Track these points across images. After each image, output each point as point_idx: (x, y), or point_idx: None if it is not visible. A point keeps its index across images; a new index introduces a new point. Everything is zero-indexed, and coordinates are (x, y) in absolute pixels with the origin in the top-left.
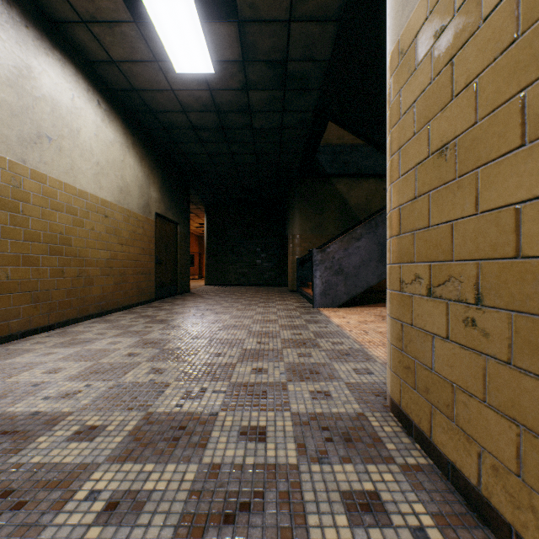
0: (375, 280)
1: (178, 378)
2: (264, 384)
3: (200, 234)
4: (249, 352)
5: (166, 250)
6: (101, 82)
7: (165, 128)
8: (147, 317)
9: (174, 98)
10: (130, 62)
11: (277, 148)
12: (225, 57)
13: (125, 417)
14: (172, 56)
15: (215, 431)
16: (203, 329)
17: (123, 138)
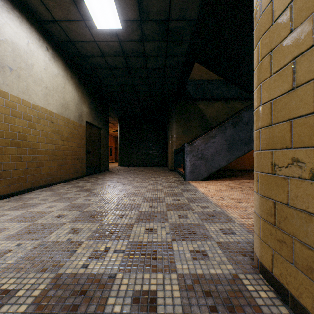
0: (224, 163)
1: (89, 237)
2: (154, 243)
3: (116, 136)
4: (144, 214)
5: (93, 144)
6: (48, 35)
7: (92, 67)
8: (78, 187)
9: (97, 47)
10: (66, 21)
11: (162, 81)
12: (128, 17)
13: (38, 279)
14: (93, 16)
15: (111, 297)
16: (113, 196)
17: (64, 73)
